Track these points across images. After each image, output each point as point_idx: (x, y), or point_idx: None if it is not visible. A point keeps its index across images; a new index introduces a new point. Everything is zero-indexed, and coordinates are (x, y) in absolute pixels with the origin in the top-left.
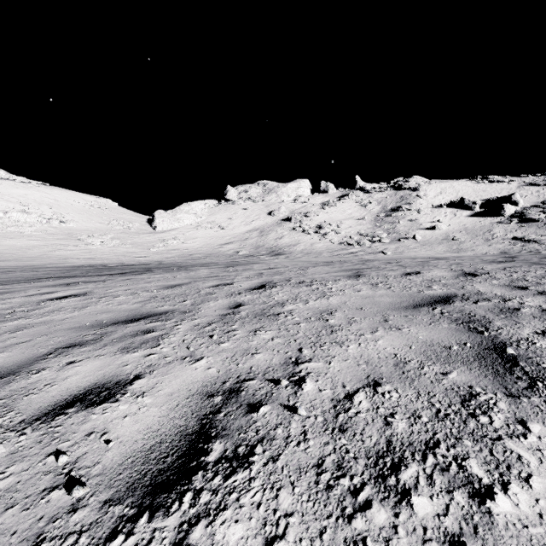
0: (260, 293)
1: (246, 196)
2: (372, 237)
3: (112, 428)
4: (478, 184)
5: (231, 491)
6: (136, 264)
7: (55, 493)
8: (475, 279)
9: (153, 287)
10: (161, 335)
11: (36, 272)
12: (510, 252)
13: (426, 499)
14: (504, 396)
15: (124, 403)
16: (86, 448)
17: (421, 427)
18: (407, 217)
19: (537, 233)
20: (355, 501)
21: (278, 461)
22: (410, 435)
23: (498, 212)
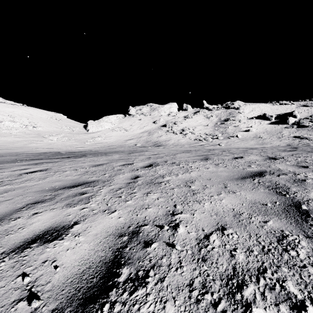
0: (149, 169)
1: (140, 112)
2: (213, 136)
3: (59, 258)
4: (273, 106)
5: (134, 303)
6: (77, 152)
7: (20, 304)
8: (276, 161)
9: (87, 165)
10: (91, 196)
11: (18, 156)
12: (292, 144)
13: (262, 310)
14: (304, 237)
15: (67, 241)
16: (42, 271)
17: (254, 258)
18: (233, 125)
19: (308, 133)
20: (215, 311)
21: (164, 281)
22: (247, 264)
23: (285, 121)
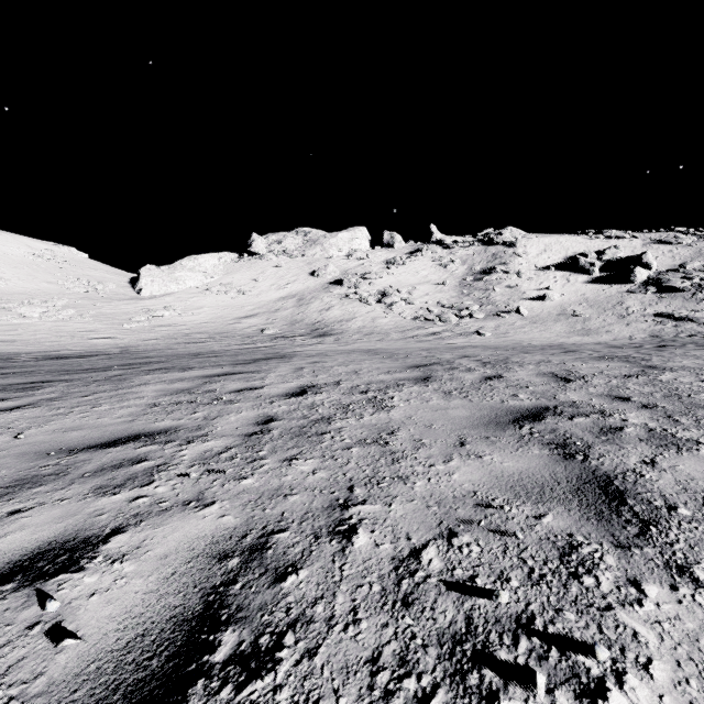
0: None
1: (279, 249)
2: (459, 310)
3: None
4: (591, 240)
5: None
6: (71, 356)
7: None
8: None
9: None
10: None
11: None
12: (663, 335)
13: None
14: None
15: None
16: None
17: None
18: (504, 283)
19: (687, 307)
20: None
21: None
22: None
23: (627, 277)
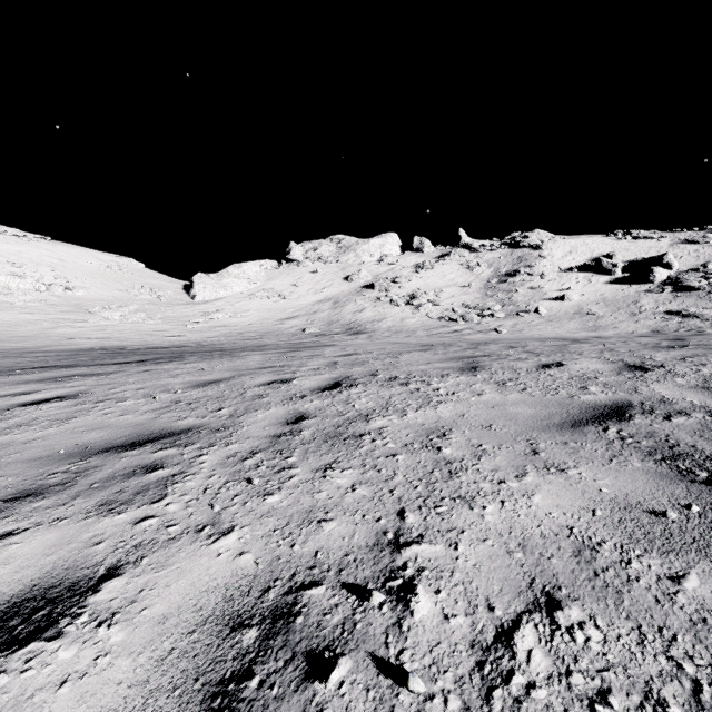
0: (333, 396)
1: (315, 256)
2: (481, 310)
3: None
4: (618, 241)
5: None
6: (165, 347)
7: None
8: (648, 376)
9: (179, 384)
10: (172, 476)
11: (23, 359)
12: (664, 330)
13: None
14: None
15: (69, 644)
16: None
17: None
18: (527, 284)
19: (698, 305)
20: None
21: None
22: None
23: (646, 277)
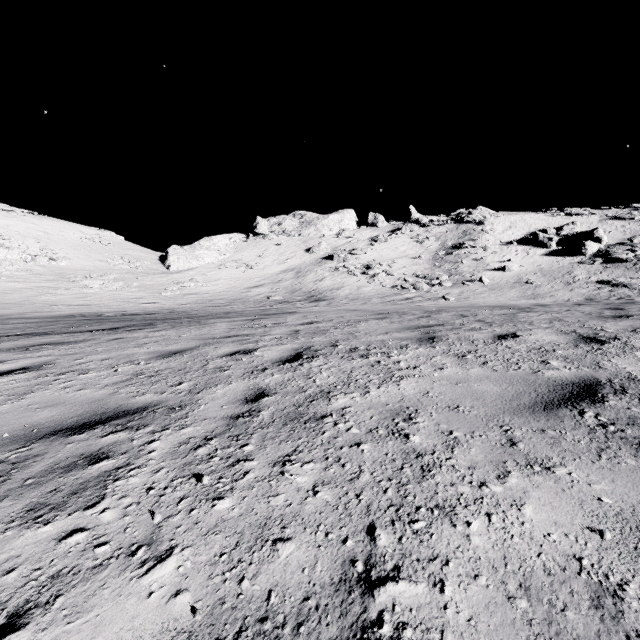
0: (294, 369)
1: (279, 229)
2: (430, 279)
3: None
4: (553, 217)
5: None
6: (140, 314)
7: None
8: (606, 349)
9: (144, 354)
10: (116, 469)
11: (3, 325)
12: (597, 298)
13: None
14: None
15: None
16: None
17: None
18: (471, 256)
19: (626, 275)
20: None
21: None
22: None
23: (579, 250)
